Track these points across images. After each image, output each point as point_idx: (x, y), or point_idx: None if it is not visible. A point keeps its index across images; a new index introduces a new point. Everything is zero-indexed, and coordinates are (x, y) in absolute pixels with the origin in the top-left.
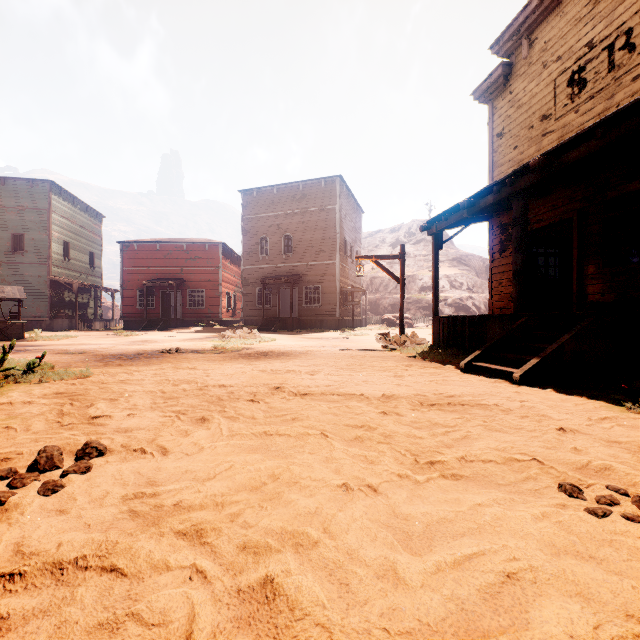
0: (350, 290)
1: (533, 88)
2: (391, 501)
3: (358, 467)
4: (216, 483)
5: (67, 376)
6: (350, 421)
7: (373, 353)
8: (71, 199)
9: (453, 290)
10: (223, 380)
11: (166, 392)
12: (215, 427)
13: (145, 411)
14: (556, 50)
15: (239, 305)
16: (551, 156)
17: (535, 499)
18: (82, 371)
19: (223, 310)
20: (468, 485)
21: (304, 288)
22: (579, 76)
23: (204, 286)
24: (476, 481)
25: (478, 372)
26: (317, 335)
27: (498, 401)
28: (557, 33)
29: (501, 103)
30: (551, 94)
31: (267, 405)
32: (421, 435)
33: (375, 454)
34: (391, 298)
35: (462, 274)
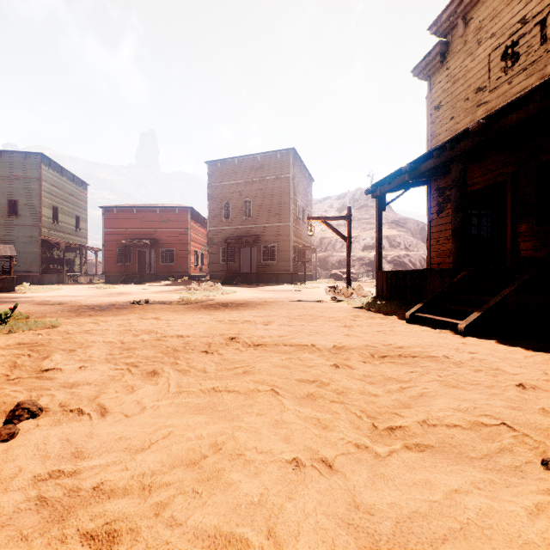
0: (302, 248)
1: (468, 63)
2: (350, 484)
3: (310, 434)
4: (148, 456)
5: (36, 326)
6: (302, 375)
7: (323, 304)
8: (59, 169)
9: (392, 249)
10: (182, 330)
11: (125, 342)
12: (163, 382)
13: (98, 363)
14: (490, 28)
15: (206, 262)
16: (490, 121)
17: (519, 480)
18: (51, 321)
19: (191, 266)
20: (436, 459)
21: (262, 247)
22: (512, 50)
23: (175, 245)
24: (444, 453)
25: (422, 322)
26: (273, 288)
27: (447, 353)
28: (491, 12)
29: (438, 78)
30: (485, 68)
31: (220, 357)
32: (376, 392)
33: (329, 417)
34: (338, 256)
35: (400, 235)
